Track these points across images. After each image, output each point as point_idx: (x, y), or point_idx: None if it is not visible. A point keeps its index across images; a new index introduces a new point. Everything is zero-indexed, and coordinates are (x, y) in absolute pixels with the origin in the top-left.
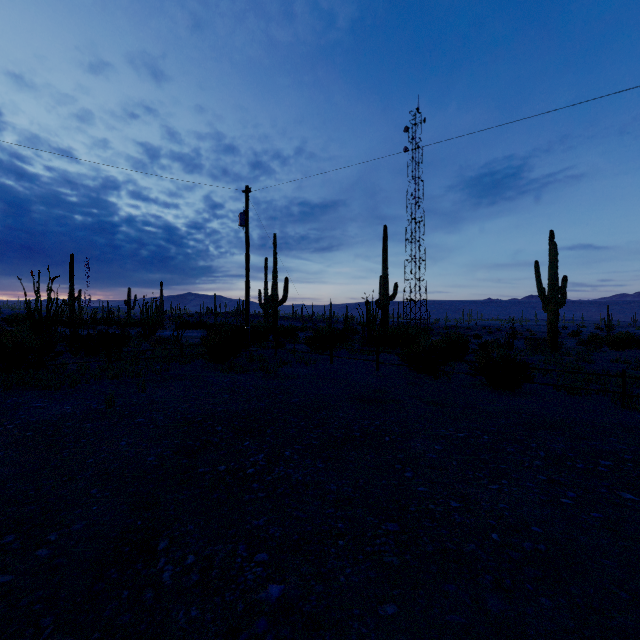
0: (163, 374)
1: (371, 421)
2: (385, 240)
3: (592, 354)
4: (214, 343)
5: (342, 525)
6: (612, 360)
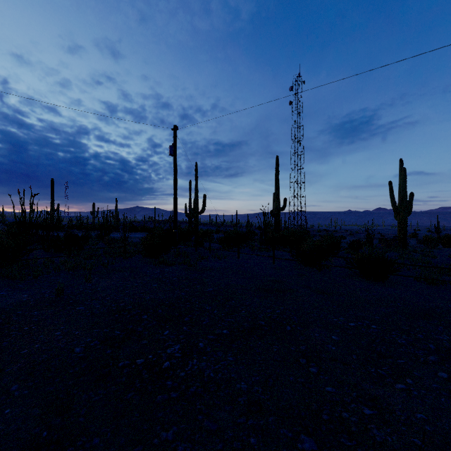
0: (109, 267)
1: (273, 310)
2: (277, 166)
3: (433, 251)
4: (149, 243)
5: (255, 440)
6: (450, 255)
